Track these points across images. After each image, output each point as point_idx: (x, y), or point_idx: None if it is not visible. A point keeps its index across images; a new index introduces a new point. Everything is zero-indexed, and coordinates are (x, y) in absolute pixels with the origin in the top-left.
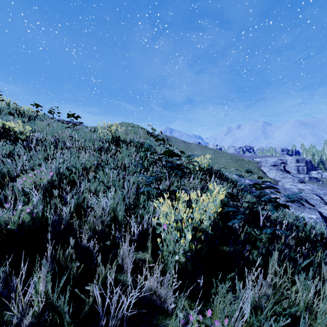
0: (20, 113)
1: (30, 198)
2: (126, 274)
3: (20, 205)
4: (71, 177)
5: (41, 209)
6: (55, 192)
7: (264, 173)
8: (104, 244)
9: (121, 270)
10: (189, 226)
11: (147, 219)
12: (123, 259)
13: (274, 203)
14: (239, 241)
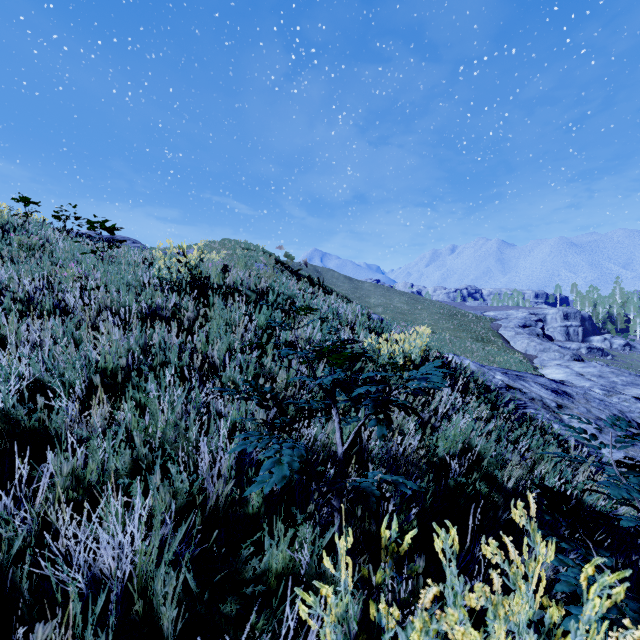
0: None
1: None
2: None
3: None
4: (35, 419)
5: None
6: None
7: (505, 341)
8: None
9: None
10: None
11: None
12: None
13: None
14: None
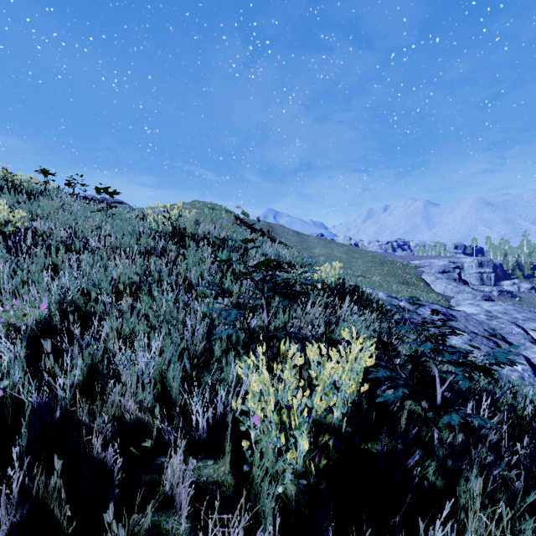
0: (13, 185)
1: None
2: (179, 516)
3: None
4: (89, 307)
5: (16, 378)
6: (48, 344)
7: (427, 285)
8: (141, 447)
9: (170, 506)
10: (304, 425)
11: (223, 399)
12: (174, 483)
13: (466, 367)
14: (396, 427)
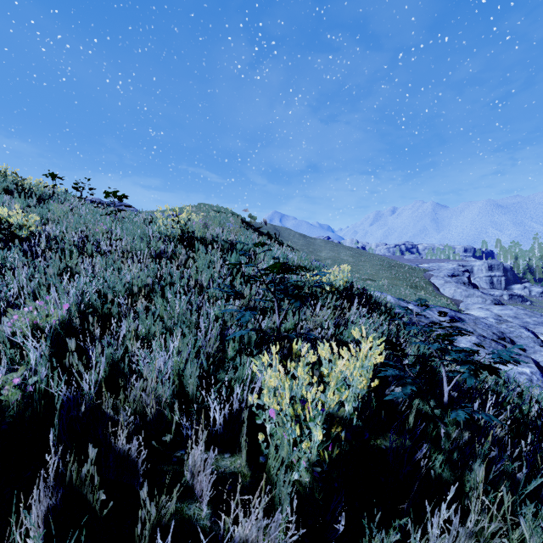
0: (23, 189)
1: (25, 353)
2: (200, 503)
3: (2, 371)
4: (105, 309)
5: (43, 375)
6: (72, 343)
7: (436, 288)
8: (161, 440)
9: (191, 494)
10: (318, 417)
11: (239, 395)
12: (194, 473)
13: (471, 366)
14: (404, 425)
